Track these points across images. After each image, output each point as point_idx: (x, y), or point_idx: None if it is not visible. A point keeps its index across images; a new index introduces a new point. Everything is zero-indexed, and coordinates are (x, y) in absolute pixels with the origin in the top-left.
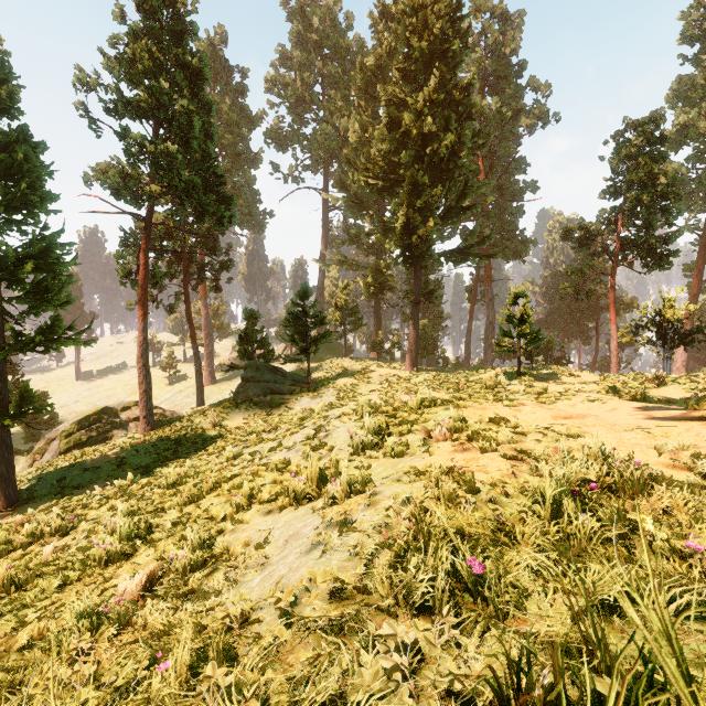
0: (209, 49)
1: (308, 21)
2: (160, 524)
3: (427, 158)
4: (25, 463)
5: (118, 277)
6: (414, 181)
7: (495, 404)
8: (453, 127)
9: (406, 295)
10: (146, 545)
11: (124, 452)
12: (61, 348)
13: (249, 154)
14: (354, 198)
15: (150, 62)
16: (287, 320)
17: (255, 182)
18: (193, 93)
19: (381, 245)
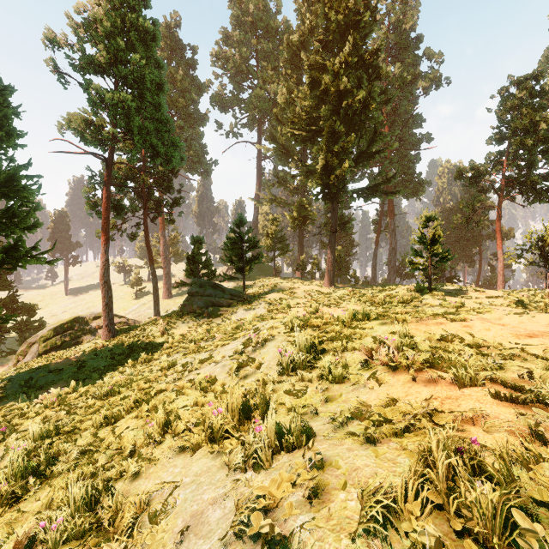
0: (166, 31)
1: (245, 7)
2: (70, 450)
3: (343, 111)
4: (11, 363)
5: (85, 208)
6: (332, 130)
7: (438, 319)
8: (365, 85)
9: (325, 225)
10: (43, 482)
11: (85, 356)
12: (25, 265)
13: (198, 115)
14: (282, 148)
15: (108, 22)
16: (226, 244)
17: (203, 137)
18: (146, 52)
19: (303, 186)
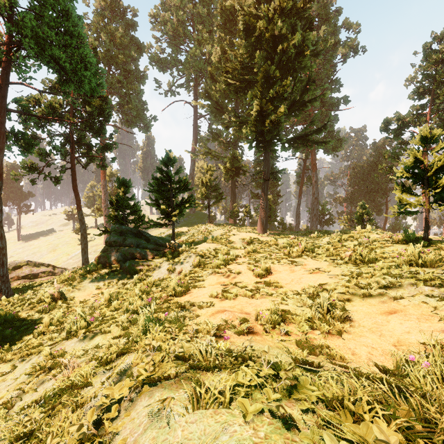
0: None
1: None
2: None
3: (277, 58)
4: None
5: None
6: (267, 75)
7: None
8: (299, 32)
9: (258, 173)
10: None
11: None
12: None
13: (138, 72)
14: (216, 105)
15: None
16: (151, 185)
17: (142, 92)
18: None
19: (236, 140)
